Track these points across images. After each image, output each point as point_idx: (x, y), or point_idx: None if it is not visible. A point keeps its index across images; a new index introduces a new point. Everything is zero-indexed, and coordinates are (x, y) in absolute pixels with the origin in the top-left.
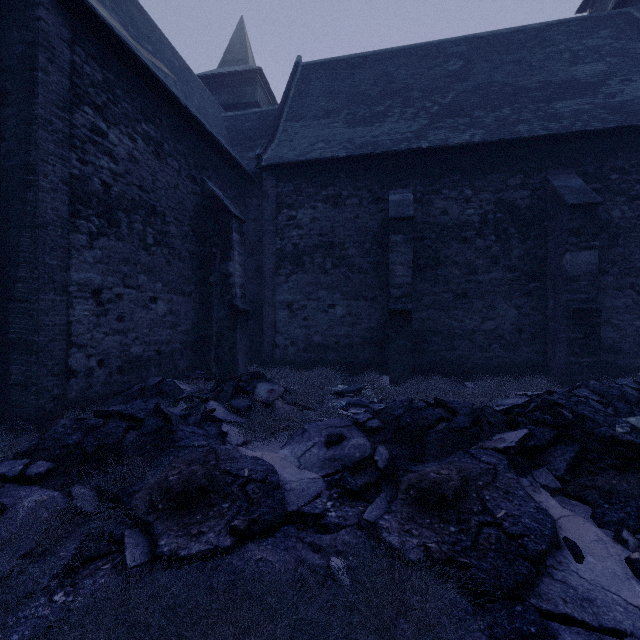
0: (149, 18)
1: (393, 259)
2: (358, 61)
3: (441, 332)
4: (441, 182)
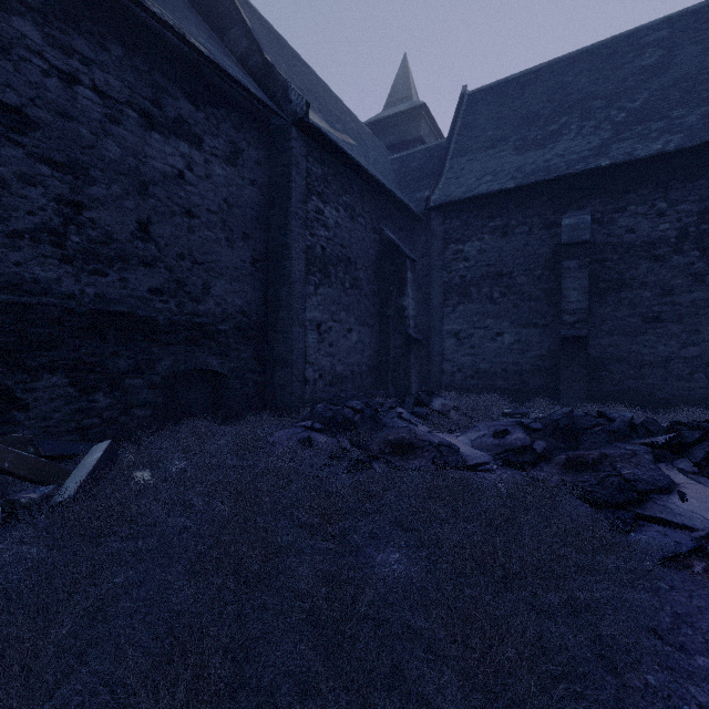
0: (332, 93)
1: (566, 285)
2: (529, 77)
3: (626, 359)
4: (626, 198)
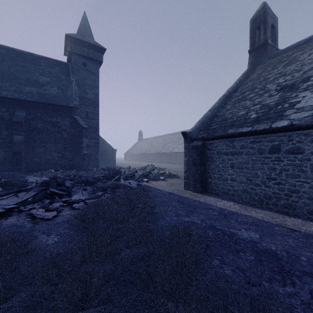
0: None
1: None
2: None
3: None
4: None
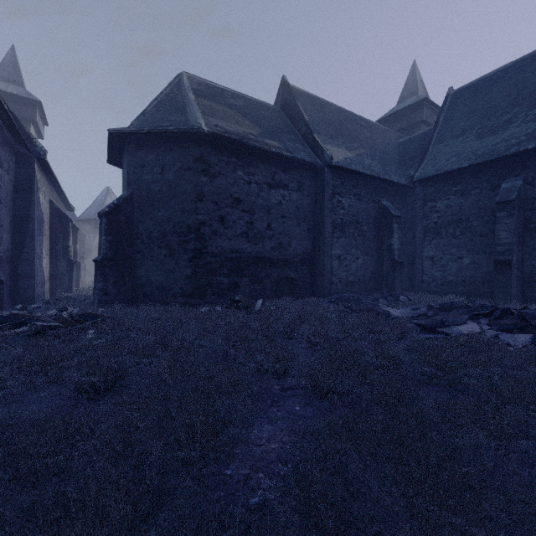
0: (355, 117)
1: (498, 228)
2: (498, 76)
3: None
4: None
